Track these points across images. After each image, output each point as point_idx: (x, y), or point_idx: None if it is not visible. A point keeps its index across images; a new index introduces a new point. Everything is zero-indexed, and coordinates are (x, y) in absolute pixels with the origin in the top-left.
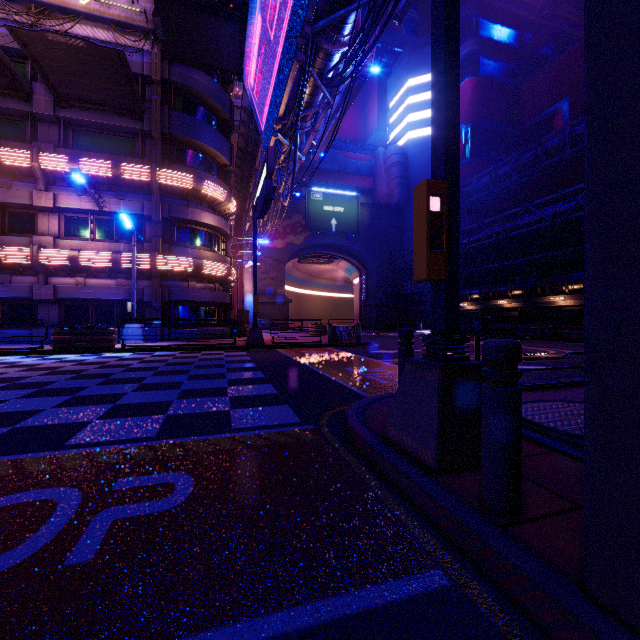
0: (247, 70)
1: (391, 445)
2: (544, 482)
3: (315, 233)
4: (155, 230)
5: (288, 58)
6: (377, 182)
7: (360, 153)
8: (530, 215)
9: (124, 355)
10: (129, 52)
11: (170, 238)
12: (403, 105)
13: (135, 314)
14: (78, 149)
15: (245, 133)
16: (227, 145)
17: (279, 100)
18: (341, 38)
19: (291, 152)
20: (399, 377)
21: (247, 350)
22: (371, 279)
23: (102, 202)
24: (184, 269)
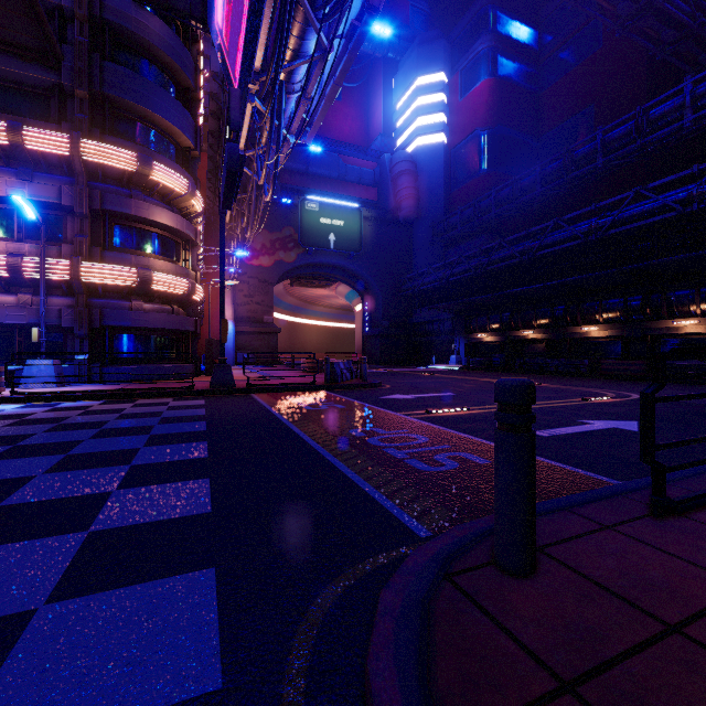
0: (212, 10)
1: None
2: None
3: (310, 250)
4: (79, 227)
5: None
6: (382, 193)
7: (363, 159)
8: (559, 232)
9: (4, 409)
10: None
11: (104, 240)
12: (412, 107)
13: (45, 345)
14: None
15: (217, 111)
16: (190, 121)
17: (254, 42)
18: None
19: (274, 125)
20: (500, 507)
21: (209, 396)
22: (375, 306)
23: None
24: (123, 283)
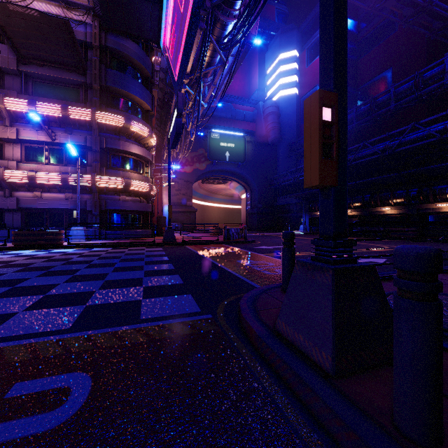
0: (163, 39)
1: (283, 341)
2: (444, 389)
3: (214, 162)
4: (95, 157)
5: (193, 27)
6: (258, 126)
7: (246, 105)
8: (366, 150)
9: (68, 251)
10: (75, 24)
11: (106, 163)
12: (276, 72)
13: (79, 219)
14: (36, 96)
15: (163, 88)
16: (149, 96)
17: (187, 60)
18: (233, 12)
19: (196, 100)
20: (283, 272)
21: (163, 246)
22: (254, 195)
23: (54, 135)
24: (117, 186)
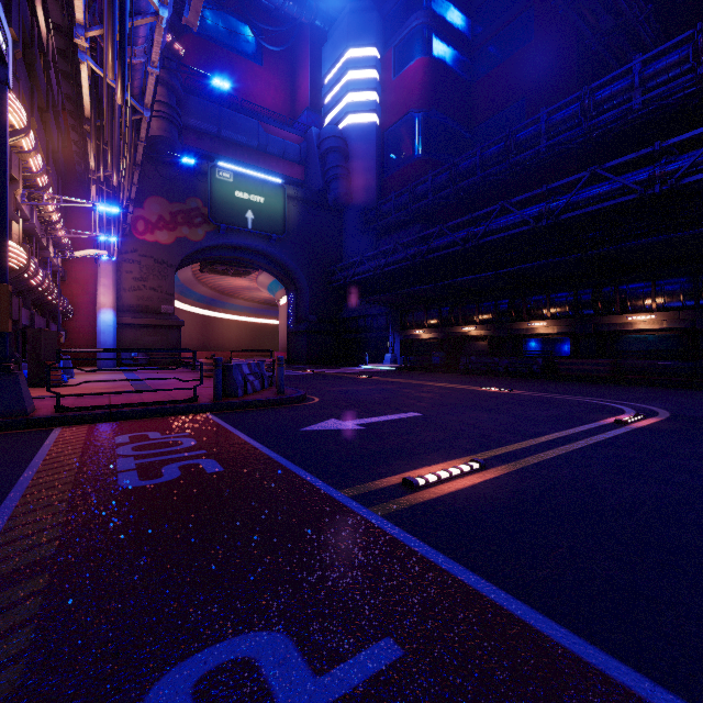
0: None
1: None
2: None
3: (222, 227)
4: None
5: None
6: (309, 172)
7: (287, 130)
8: (504, 218)
9: None
10: None
11: None
12: (342, 81)
13: None
14: None
15: None
16: None
17: None
18: None
19: None
20: None
21: None
22: (302, 298)
23: None
24: None
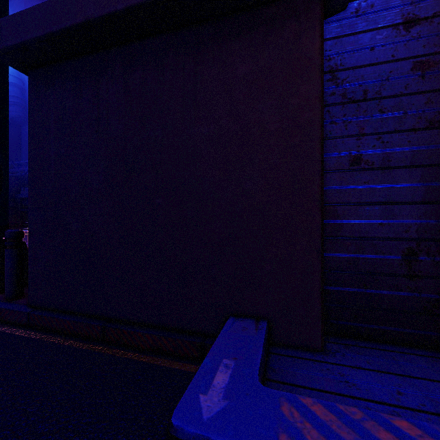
0: None
1: None
2: None
3: None
4: None
5: None
6: None
7: None
8: None
9: None
10: None
11: None
12: None
13: None
14: None
15: None
16: None
17: None
18: None
19: None
20: None
21: None
22: None
23: None
24: None
